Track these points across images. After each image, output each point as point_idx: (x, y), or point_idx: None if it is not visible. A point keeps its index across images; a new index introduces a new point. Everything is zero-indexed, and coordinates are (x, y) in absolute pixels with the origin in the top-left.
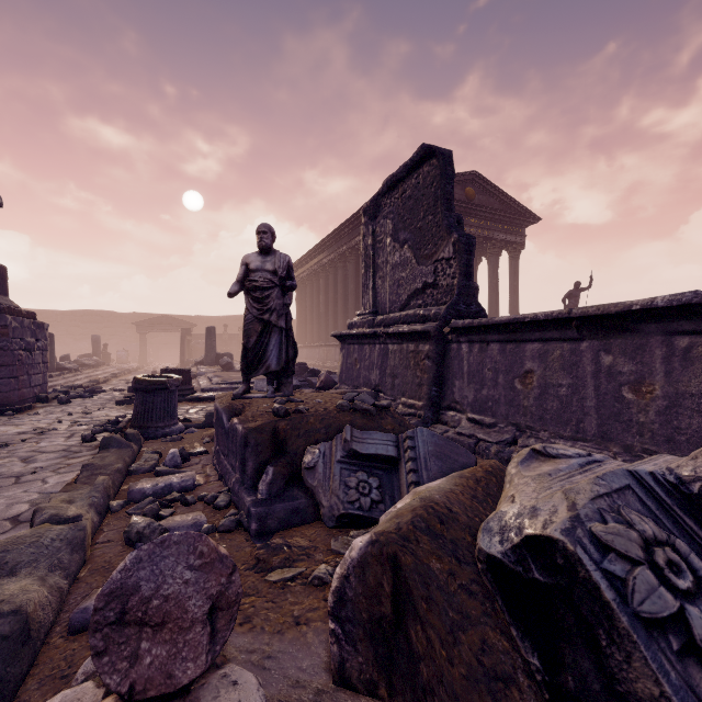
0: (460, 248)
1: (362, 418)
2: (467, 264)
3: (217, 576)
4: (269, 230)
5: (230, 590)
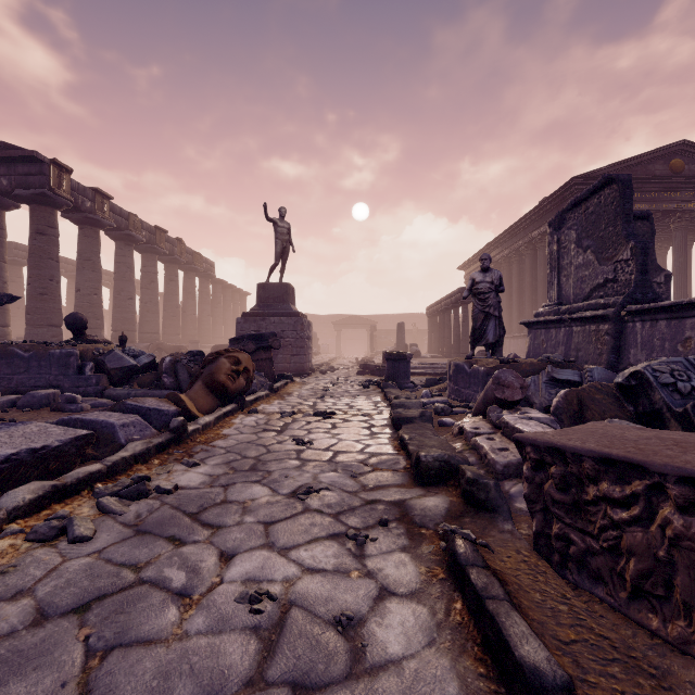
0: (636, 252)
1: (556, 366)
2: (643, 264)
3: (520, 380)
4: (488, 258)
5: (525, 384)
